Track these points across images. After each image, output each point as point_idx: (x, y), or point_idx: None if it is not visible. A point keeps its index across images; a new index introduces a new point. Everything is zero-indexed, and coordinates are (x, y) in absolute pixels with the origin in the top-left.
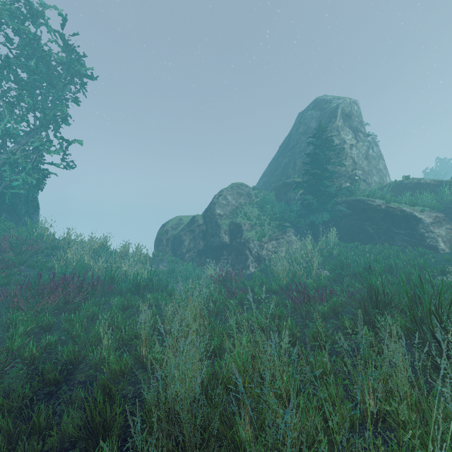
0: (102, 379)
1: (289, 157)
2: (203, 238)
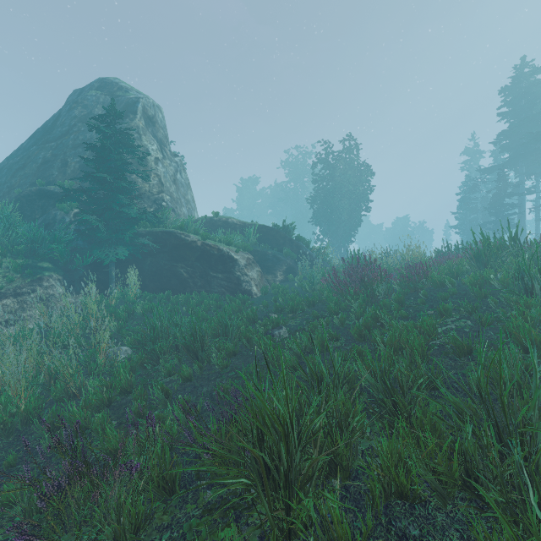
0: None
1: (55, 149)
2: None
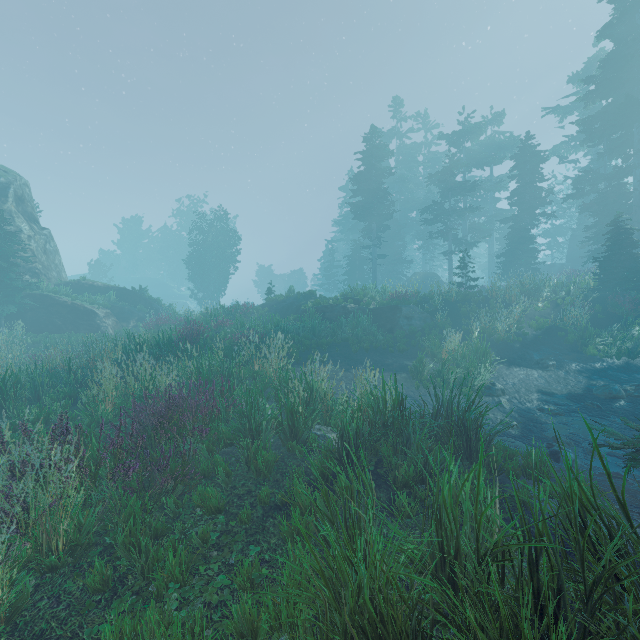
0: None
1: None
2: None
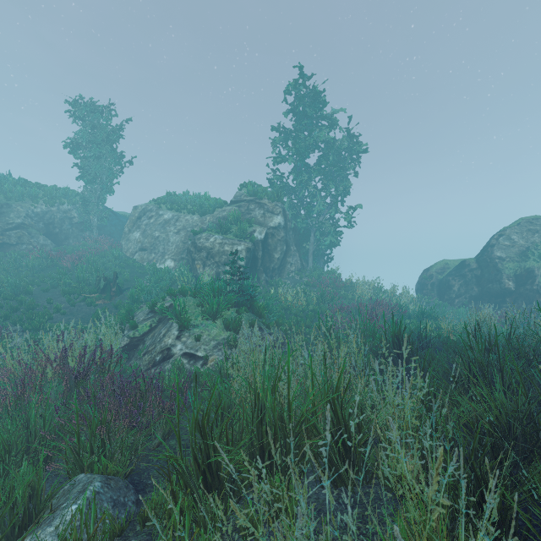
0: (438, 335)
1: None
2: (476, 283)
